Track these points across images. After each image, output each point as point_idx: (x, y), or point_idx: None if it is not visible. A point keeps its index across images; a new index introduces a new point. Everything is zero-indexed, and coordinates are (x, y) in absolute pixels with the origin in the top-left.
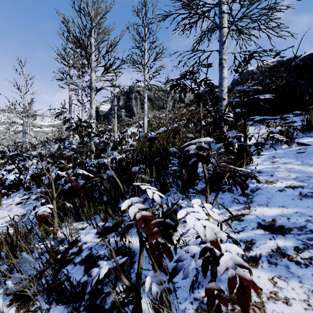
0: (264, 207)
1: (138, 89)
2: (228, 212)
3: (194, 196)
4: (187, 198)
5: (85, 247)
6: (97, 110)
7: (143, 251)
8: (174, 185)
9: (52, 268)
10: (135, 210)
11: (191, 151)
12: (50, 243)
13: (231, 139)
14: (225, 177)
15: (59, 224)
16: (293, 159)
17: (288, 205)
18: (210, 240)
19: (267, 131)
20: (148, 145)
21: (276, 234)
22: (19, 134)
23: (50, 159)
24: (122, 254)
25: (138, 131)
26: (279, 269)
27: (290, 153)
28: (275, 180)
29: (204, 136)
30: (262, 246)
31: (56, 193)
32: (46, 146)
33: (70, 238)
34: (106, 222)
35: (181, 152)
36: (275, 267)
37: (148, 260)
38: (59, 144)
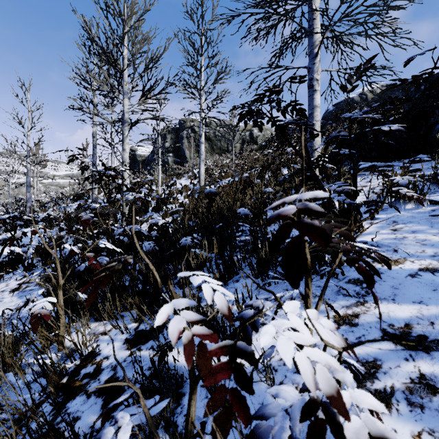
0: (390, 302)
1: (191, 123)
2: (332, 309)
3: (277, 282)
4: (265, 285)
5: (107, 365)
6: (134, 154)
7: (196, 392)
8: (246, 265)
9: (50, 402)
10: (180, 326)
11: (269, 213)
12: (51, 359)
13: (334, 195)
14: (336, 260)
15: (69, 324)
16: (426, 225)
17: (428, 300)
18: (327, 396)
19: (382, 184)
20: (206, 204)
21: (415, 351)
22: (22, 188)
23: (65, 223)
24: (163, 381)
25: (191, 184)
26: (428, 416)
27: (420, 217)
28: (401, 259)
29: (288, 190)
30: (394, 371)
31: (63, 279)
32: (61, 206)
33: (84, 349)
34: (141, 323)
35: (268, 220)
36: (421, 412)
37: (206, 391)
38: (80, 202)
